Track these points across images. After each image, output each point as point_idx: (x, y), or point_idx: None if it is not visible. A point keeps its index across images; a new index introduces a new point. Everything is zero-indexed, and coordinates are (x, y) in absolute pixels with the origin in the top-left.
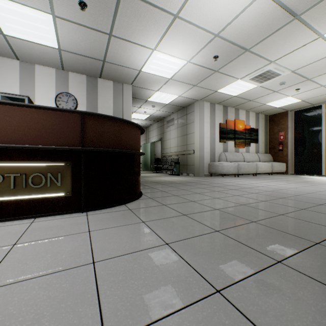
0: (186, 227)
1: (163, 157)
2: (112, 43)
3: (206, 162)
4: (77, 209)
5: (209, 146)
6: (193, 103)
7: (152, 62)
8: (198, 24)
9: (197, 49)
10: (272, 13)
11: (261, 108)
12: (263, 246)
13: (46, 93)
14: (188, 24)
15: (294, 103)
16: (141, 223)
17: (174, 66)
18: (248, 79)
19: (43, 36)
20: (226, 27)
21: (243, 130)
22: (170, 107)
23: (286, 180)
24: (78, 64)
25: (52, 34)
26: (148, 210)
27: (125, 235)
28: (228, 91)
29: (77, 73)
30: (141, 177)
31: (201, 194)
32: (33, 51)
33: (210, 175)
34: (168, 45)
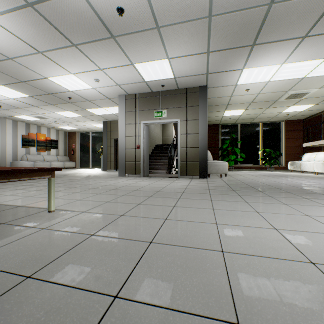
0: None
1: None
2: None
3: (9, 161)
4: None
5: (11, 150)
6: None
7: None
8: None
9: None
10: (23, 103)
11: (57, 128)
12: None
13: None
14: None
15: (75, 129)
16: None
17: None
18: (32, 116)
19: None
20: (0, 100)
21: (45, 140)
22: None
23: None
24: None
25: None
26: None
27: None
28: (23, 118)
29: None
30: None
31: None
32: None
33: None
34: None
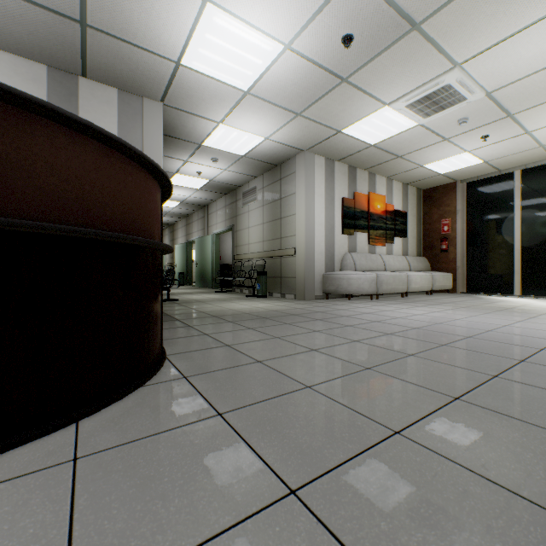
0: None
1: (236, 262)
2: None
3: (318, 272)
4: None
5: (323, 241)
6: (294, 157)
7: (205, 39)
8: None
9: (308, 10)
10: None
11: (413, 173)
12: None
13: None
14: None
15: (470, 166)
16: None
17: (257, 57)
18: (404, 106)
19: None
20: None
21: (382, 212)
22: (248, 163)
23: (467, 305)
24: (15, 28)
25: None
26: (151, 457)
27: None
28: (363, 133)
29: (22, 57)
30: (189, 302)
31: (325, 355)
32: None
33: (325, 298)
34: None
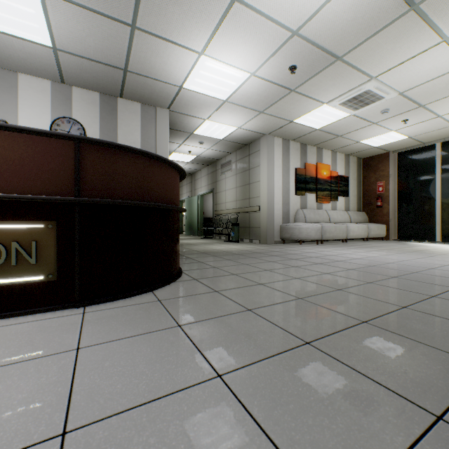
0: (253, 337)
1: (216, 216)
2: (136, 41)
3: (277, 224)
4: (68, 303)
5: (280, 200)
6: (259, 139)
7: (199, 74)
8: (269, 13)
9: (265, 55)
10: None
11: (352, 147)
12: (396, 376)
13: (36, 117)
14: (252, 12)
15: (398, 140)
16: (175, 328)
17: (232, 81)
18: (337, 104)
19: (25, 25)
20: (310, 19)
21: (328, 178)
22: (225, 144)
23: (390, 248)
24: (85, 75)
25: (40, 22)
26: (190, 301)
27: (143, 355)
28: (309, 121)
29: (86, 89)
30: (184, 244)
31: (273, 272)
32: (12, 50)
33: (282, 242)
34: (222, 46)
